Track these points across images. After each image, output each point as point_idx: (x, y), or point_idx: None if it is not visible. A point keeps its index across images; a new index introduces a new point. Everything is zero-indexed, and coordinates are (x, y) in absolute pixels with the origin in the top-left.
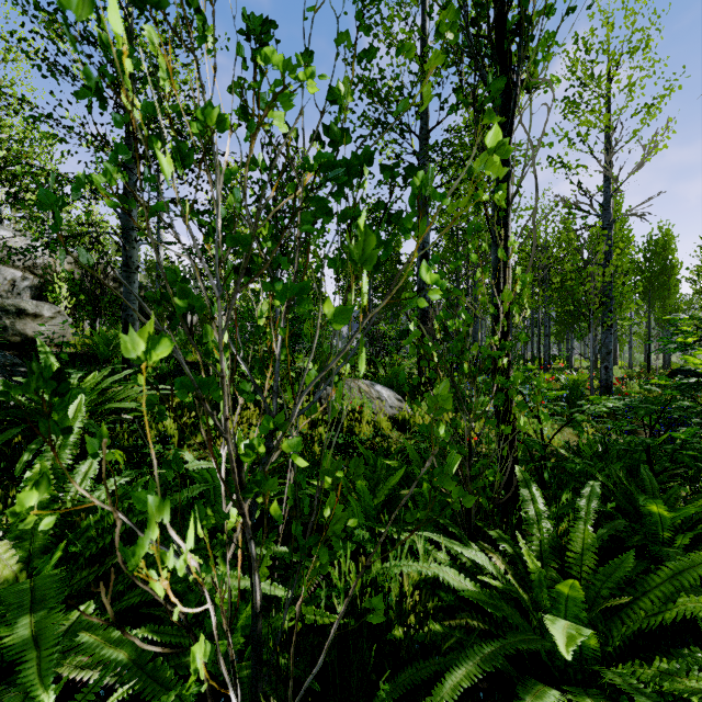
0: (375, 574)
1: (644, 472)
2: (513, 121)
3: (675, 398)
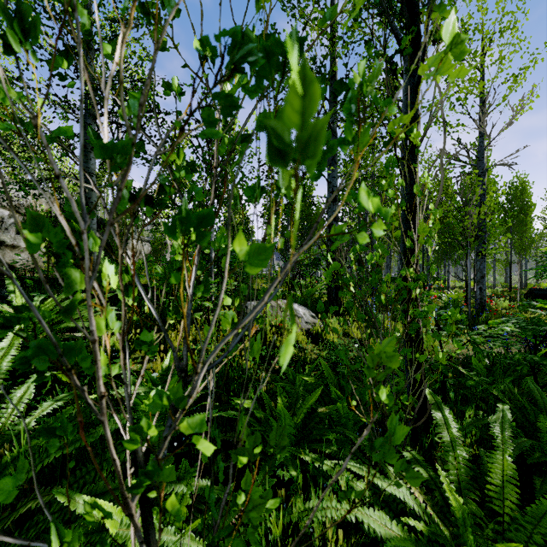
0: (297, 516)
1: (534, 387)
2: None
3: None
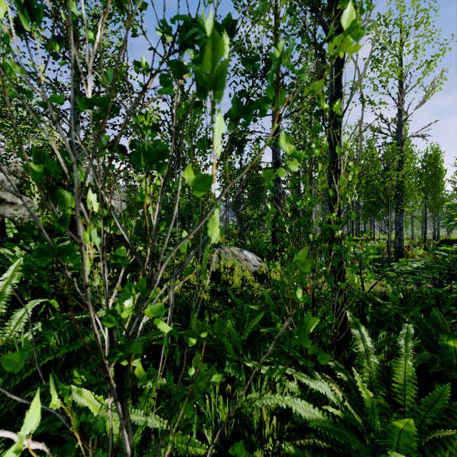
0: (240, 405)
1: (437, 314)
2: (345, 54)
3: (456, 260)
